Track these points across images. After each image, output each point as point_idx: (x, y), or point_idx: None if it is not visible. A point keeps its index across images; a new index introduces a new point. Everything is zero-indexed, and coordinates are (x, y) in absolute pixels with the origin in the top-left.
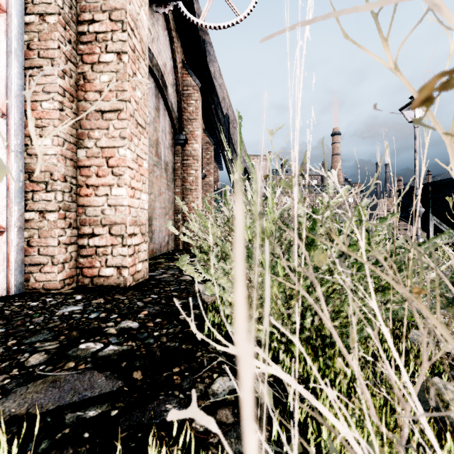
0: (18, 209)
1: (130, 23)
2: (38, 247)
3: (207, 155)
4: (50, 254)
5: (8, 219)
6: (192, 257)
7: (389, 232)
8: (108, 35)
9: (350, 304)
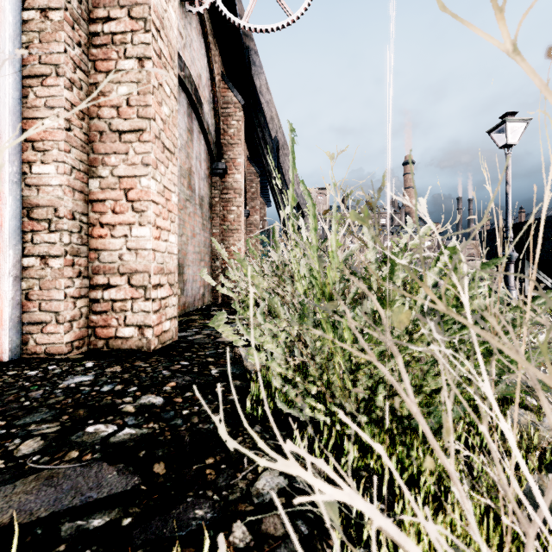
0: (14, 254)
1: (155, 21)
2: (39, 301)
3: (252, 188)
4: (53, 310)
5: (0, 266)
6: (233, 313)
7: (492, 283)
8: (128, 37)
9: (444, 382)
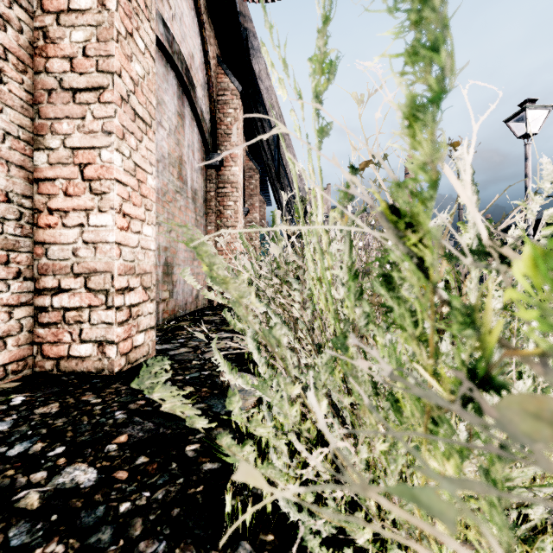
0: None
1: None
2: None
3: (251, 185)
4: None
5: None
6: None
7: None
8: None
9: None
